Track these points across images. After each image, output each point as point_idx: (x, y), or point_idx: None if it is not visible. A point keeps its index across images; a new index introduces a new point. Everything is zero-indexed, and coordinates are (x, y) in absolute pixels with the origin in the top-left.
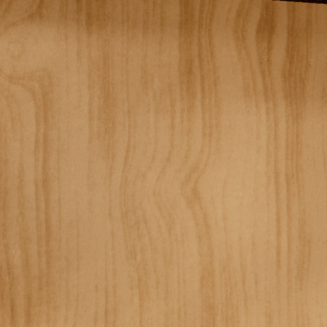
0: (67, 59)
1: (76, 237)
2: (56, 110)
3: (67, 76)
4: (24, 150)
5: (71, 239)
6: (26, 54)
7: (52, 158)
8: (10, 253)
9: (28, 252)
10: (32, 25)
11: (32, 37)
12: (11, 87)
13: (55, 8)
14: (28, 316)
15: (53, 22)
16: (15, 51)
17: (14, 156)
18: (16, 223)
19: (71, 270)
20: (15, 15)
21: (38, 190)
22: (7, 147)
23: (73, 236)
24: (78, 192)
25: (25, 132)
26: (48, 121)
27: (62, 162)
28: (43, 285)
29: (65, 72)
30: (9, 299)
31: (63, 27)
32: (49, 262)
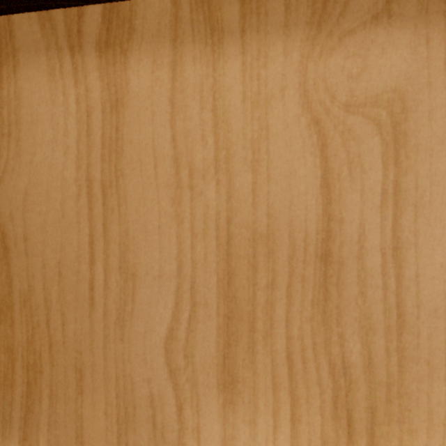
0: (428, 72)
1: (443, 332)
2: (412, 146)
3: (428, 97)
4: (365, 205)
5: (435, 334)
6: (369, 72)
7: (406, 216)
8: (346, 346)
9: (371, 348)
10: (377, 30)
11: (377, 46)
12: (347, 118)
13: (410, 1)
14: (371, 436)
15: (407, 21)
16: (352, 69)
17: (351, 214)
18: (354, 305)
19: (435, 380)
20: (352, 19)
21: (385, 262)
22: (342, 202)
23: (438, 331)
24: (445, 266)
25: (367, 179)
26: (400, 164)
27: (421, 222)
28: (392, 396)
29: (426, 90)
30: (345, 409)
31: (423, 25)
32: (402, 365)
